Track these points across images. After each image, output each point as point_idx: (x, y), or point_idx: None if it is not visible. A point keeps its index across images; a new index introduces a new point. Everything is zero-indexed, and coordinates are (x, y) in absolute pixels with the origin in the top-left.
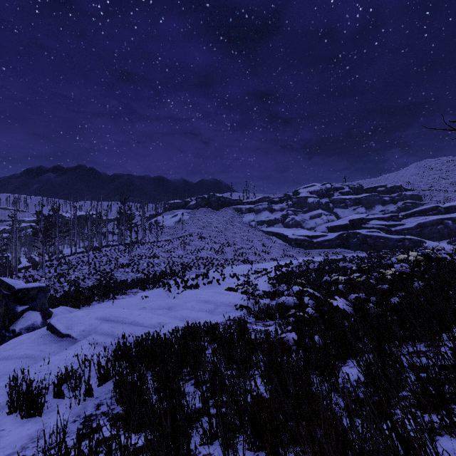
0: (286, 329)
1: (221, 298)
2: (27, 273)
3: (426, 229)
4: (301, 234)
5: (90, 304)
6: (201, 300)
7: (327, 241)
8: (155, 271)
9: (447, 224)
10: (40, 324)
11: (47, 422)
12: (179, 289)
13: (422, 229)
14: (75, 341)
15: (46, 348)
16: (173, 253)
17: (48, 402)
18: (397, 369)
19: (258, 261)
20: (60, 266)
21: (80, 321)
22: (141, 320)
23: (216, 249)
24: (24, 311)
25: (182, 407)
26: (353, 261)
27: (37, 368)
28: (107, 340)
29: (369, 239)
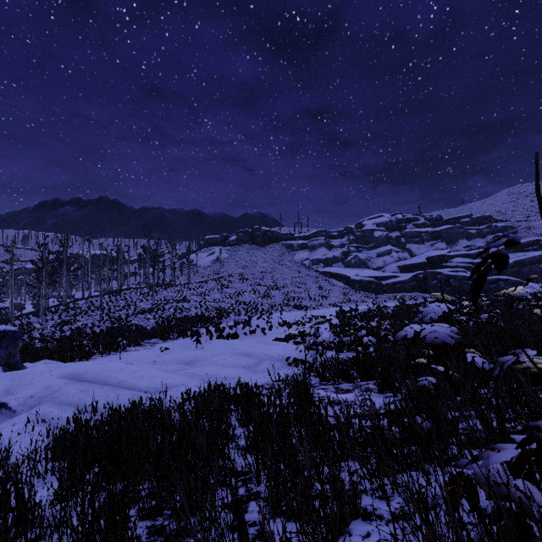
0: None
1: (266, 349)
2: (26, 320)
3: (525, 268)
4: (367, 275)
5: (88, 358)
6: (238, 352)
7: (399, 283)
8: (183, 318)
9: None
10: None
11: None
12: (212, 340)
13: (520, 268)
14: (13, 415)
15: None
16: (208, 296)
17: None
18: None
19: (314, 307)
20: (67, 311)
21: (33, 381)
22: (135, 381)
23: (262, 292)
24: None
25: None
26: None
27: None
28: (65, 414)
29: (453, 281)
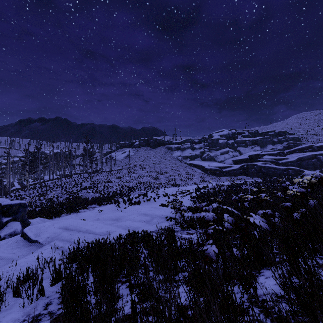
0: (207, 243)
1: (155, 211)
2: (17, 193)
3: (304, 162)
4: (214, 166)
5: (60, 216)
6: (141, 213)
7: (233, 170)
8: (109, 192)
9: (319, 158)
10: (20, 231)
11: (0, 321)
12: (126, 205)
13: (301, 161)
14: (41, 246)
15: (18, 251)
16: (122, 179)
17: (8, 300)
18: (321, 288)
19: (184, 185)
20: (41, 188)
21: (47, 230)
22: (93, 229)
23: (153, 176)
24: (8, 222)
25: (110, 321)
26: (251, 185)
27: (6, 268)
28: (66, 245)
29: (263, 169)
